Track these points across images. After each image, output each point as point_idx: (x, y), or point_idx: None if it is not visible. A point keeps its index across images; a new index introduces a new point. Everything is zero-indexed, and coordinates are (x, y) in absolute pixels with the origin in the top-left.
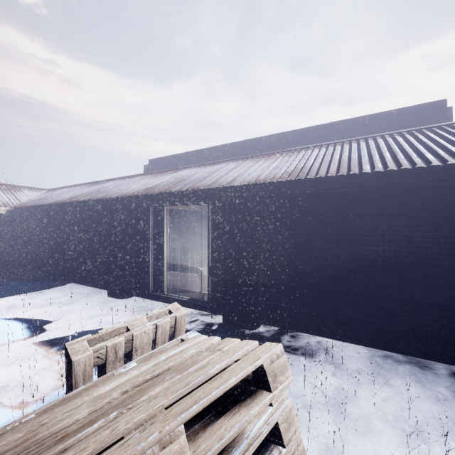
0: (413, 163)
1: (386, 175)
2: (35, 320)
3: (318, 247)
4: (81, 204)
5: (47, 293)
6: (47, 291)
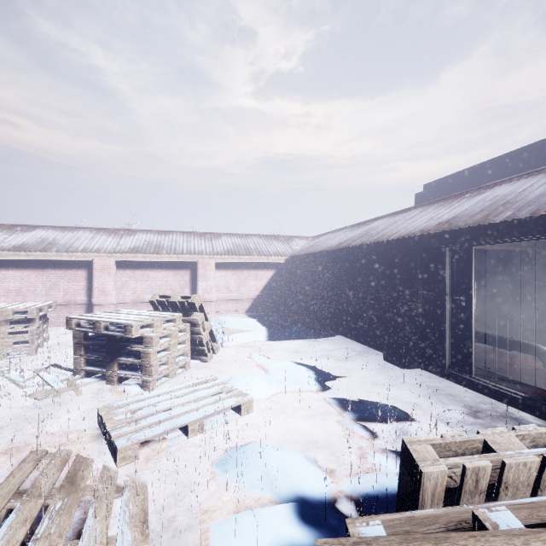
0: None
1: None
2: (320, 372)
3: None
4: (351, 250)
5: (320, 343)
6: (320, 341)
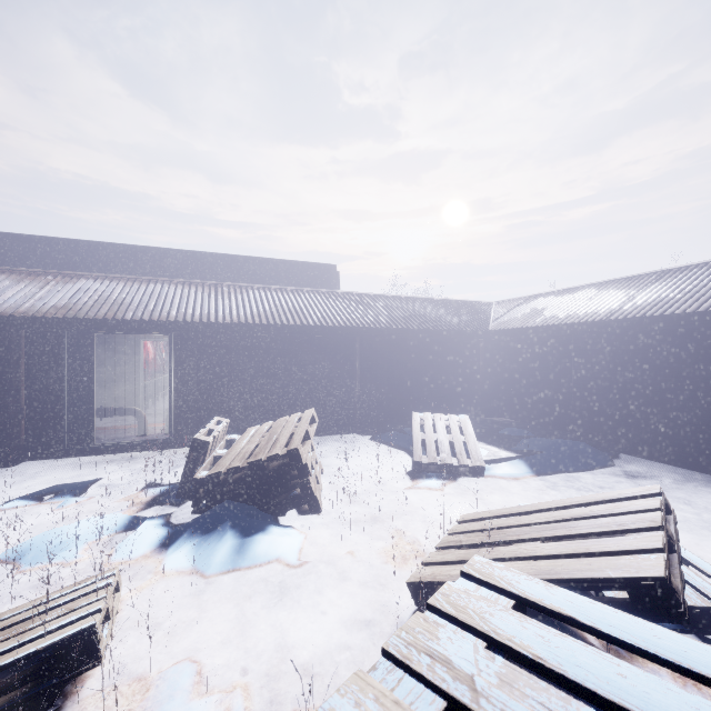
0: (334, 323)
1: (322, 328)
2: None
3: (279, 374)
4: None
5: None
6: None
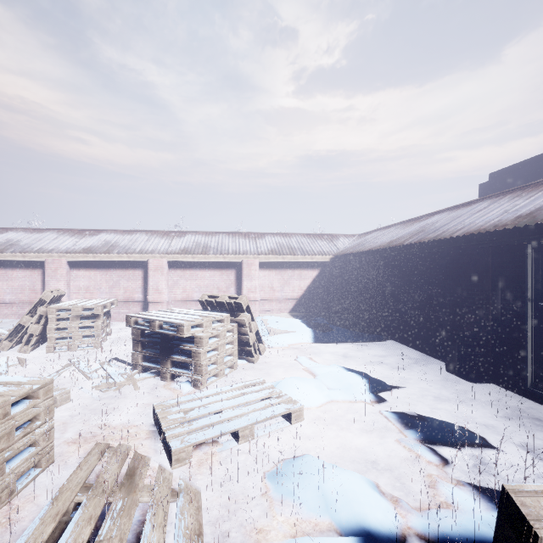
0: None
1: None
2: (373, 381)
3: None
4: (405, 248)
5: (370, 348)
6: (369, 345)
